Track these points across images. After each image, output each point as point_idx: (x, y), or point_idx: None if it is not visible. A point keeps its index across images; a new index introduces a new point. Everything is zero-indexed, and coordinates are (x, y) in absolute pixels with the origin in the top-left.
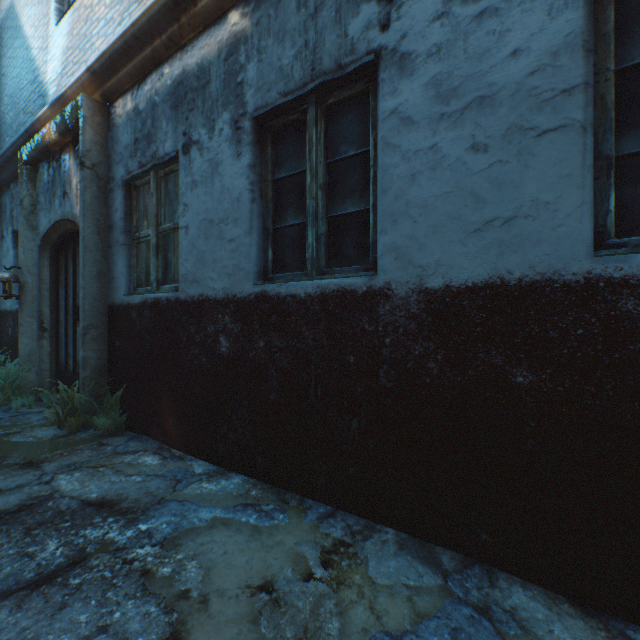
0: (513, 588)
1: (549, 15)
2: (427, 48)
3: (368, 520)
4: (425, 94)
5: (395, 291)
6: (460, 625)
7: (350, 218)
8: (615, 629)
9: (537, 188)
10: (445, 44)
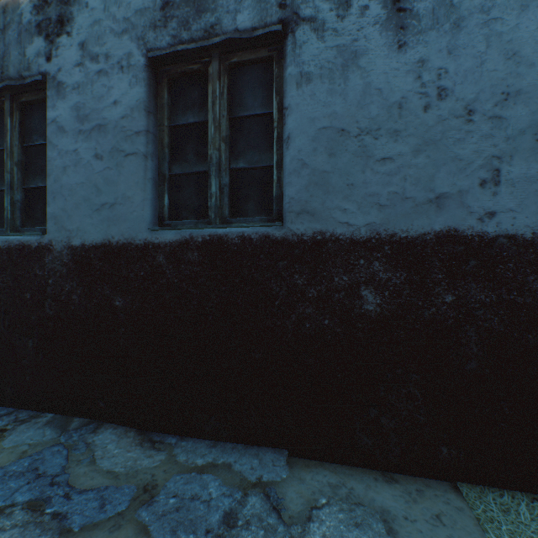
0: (107, 431)
1: (130, 86)
2: (73, 83)
3: (39, 412)
4: (72, 114)
5: (55, 247)
6: (44, 456)
7: (40, 191)
8: (148, 438)
9: (125, 187)
10: (82, 84)
